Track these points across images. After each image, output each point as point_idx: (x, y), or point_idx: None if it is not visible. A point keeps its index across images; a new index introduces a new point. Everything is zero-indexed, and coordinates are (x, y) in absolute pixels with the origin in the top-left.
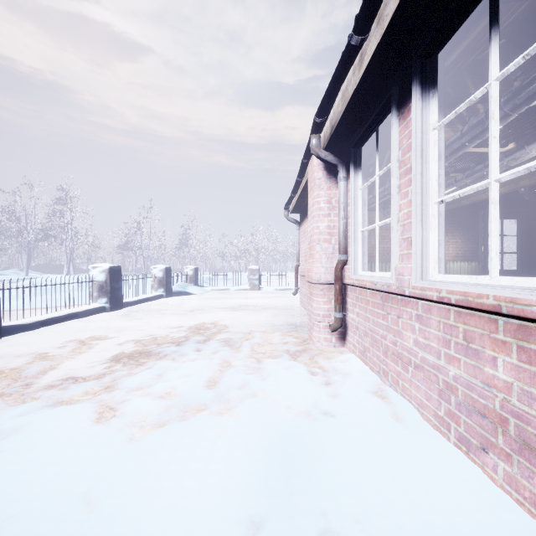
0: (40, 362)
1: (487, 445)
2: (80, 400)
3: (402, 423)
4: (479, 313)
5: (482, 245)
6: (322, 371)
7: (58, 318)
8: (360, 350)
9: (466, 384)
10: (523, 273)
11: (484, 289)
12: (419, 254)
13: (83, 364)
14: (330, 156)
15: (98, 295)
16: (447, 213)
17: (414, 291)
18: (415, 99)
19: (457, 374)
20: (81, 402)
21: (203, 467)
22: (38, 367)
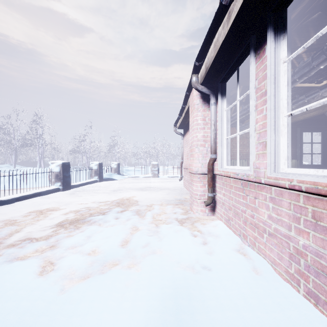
0: (9, 227)
1: None
2: (31, 257)
3: (261, 276)
4: None
5: (299, 149)
6: (200, 234)
7: (27, 196)
8: (225, 219)
9: (314, 252)
10: (325, 166)
11: None
12: (272, 153)
13: (38, 228)
14: (205, 88)
15: (55, 180)
16: None
17: (268, 180)
18: (270, 41)
19: (306, 244)
20: (31, 258)
21: (113, 318)
22: (7, 230)
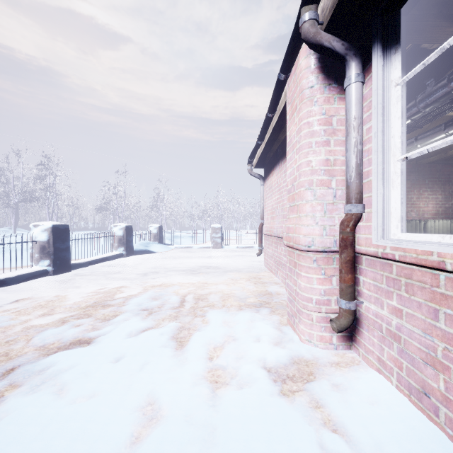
0: None
1: None
2: None
3: None
4: None
5: None
6: (348, 451)
7: None
8: (406, 382)
9: None
10: None
11: None
12: None
13: None
14: (334, 39)
15: (39, 256)
16: (426, 167)
17: None
18: None
19: None
20: None
21: None
22: None
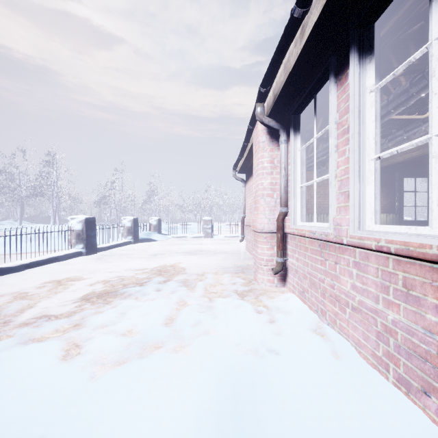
0: (20, 301)
1: (428, 388)
2: (50, 338)
3: (341, 361)
4: (420, 262)
5: (399, 200)
6: (266, 310)
7: (40, 262)
8: (299, 291)
9: (406, 329)
10: None
11: (427, 239)
12: (356, 206)
13: (57, 303)
14: (273, 122)
15: (76, 241)
16: None
17: (352, 240)
18: (353, 64)
19: (396, 319)
20: (51, 340)
21: (156, 409)
22: (17, 306)
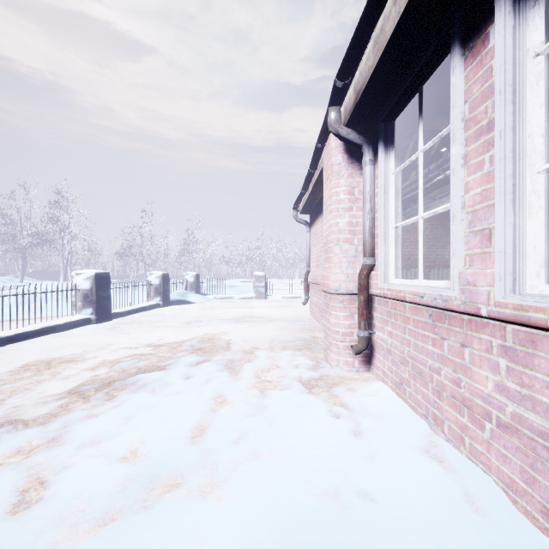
0: None
1: None
2: (3, 466)
3: (486, 519)
4: None
5: None
6: (346, 412)
7: (30, 333)
8: (394, 381)
9: None
10: None
11: None
12: (509, 252)
13: (35, 399)
14: (353, 133)
15: (82, 305)
16: None
17: (499, 309)
18: (504, 12)
19: None
20: (2, 470)
21: None
22: None
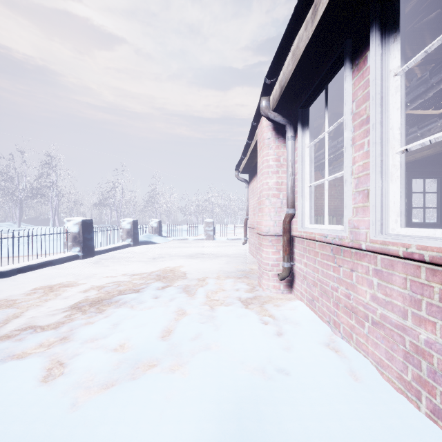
0: (5, 310)
1: None
2: (32, 354)
3: (362, 384)
4: None
5: (407, 201)
6: (272, 320)
7: (34, 266)
8: (308, 299)
9: None
10: None
11: None
12: (378, 206)
13: (46, 312)
14: (279, 116)
15: (72, 244)
16: None
17: (372, 244)
18: (375, 45)
19: (431, 339)
20: (32, 356)
21: None
22: (1, 315)
